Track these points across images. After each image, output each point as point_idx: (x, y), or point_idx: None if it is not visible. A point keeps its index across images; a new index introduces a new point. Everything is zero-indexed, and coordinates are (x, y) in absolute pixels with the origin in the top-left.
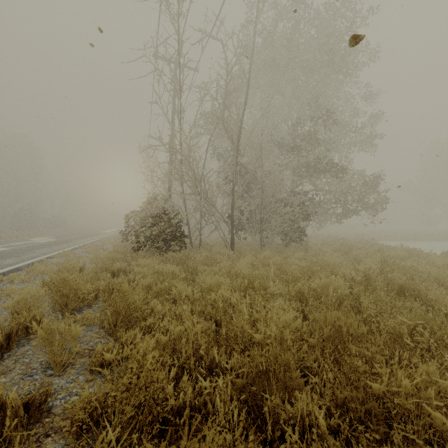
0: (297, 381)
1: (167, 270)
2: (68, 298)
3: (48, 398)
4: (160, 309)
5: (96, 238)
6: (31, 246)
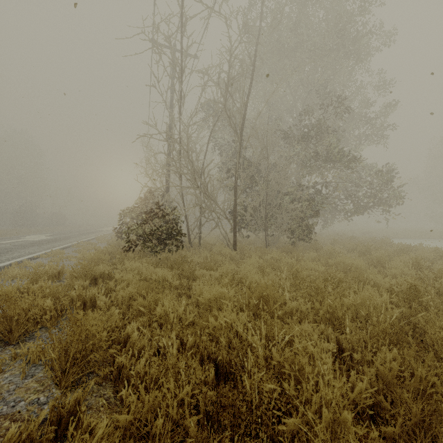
0: None
1: (157, 277)
2: (13, 321)
3: None
4: (137, 339)
5: (94, 236)
6: (19, 245)
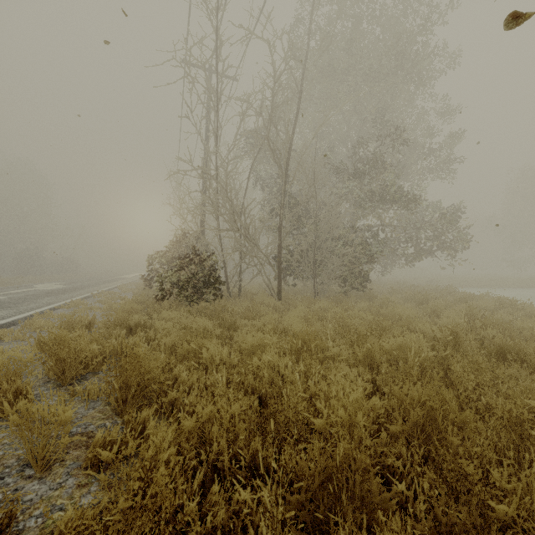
0: (380, 496)
1: (197, 325)
2: (66, 364)
3: (13, 522)
4: (186, 378)
5: (114, 284)
6: (32, 295)
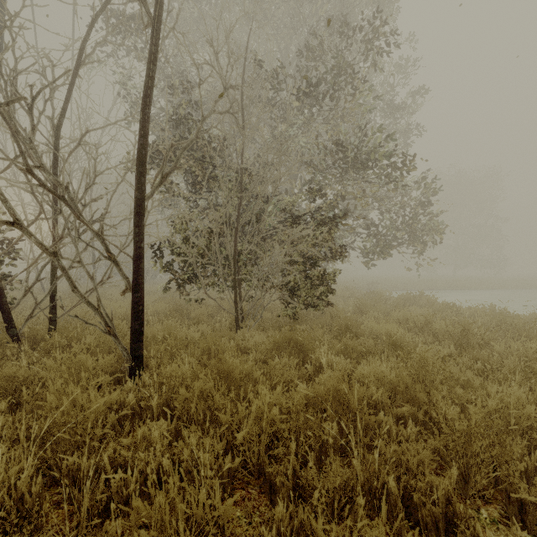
0: None
1: None
2: None
3: None
4: None
5: None
6: None
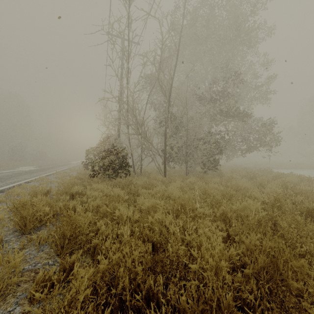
0: None
1: (114, 193)
2: (27, 220)
3: None
4: (104, 229)
5: (67, 167)
6: (16, 173)
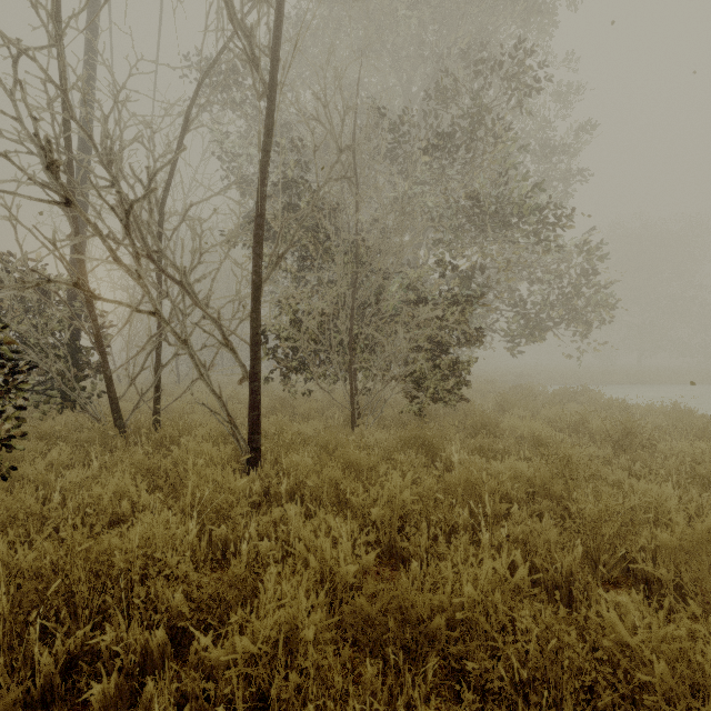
0: None
1: None
2: None
3: None
4: None
5: None
6: None
